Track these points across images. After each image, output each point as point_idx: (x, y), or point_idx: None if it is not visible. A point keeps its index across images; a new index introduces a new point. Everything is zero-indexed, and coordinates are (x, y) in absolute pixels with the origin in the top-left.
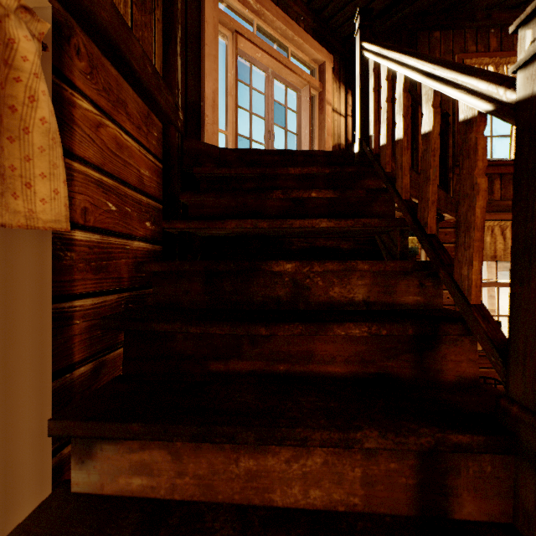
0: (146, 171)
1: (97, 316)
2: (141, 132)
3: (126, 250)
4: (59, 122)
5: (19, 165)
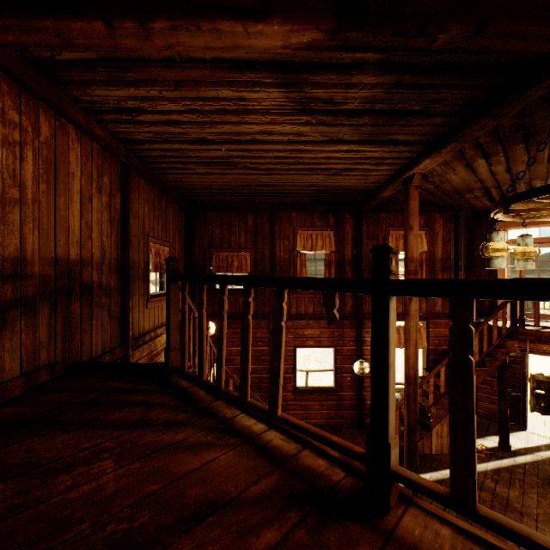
0: (447, 332)
1: (433, 358)
2: (445, 325)
3: (440, 348)
4: (427, 334)
5: (421, 342)
